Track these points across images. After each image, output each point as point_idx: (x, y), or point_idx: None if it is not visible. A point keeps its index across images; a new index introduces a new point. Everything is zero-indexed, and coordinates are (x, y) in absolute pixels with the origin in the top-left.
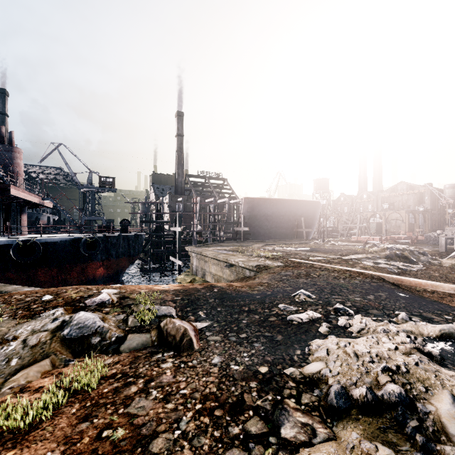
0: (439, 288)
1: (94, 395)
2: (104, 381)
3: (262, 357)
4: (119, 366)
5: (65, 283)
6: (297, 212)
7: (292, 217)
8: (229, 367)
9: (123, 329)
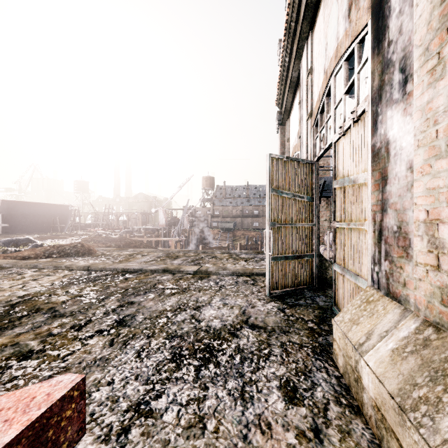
0: None
1: None
2: None
3: None
4: None
5: None
6: (53, 213)
7: (49, 216)
8: None
9: None
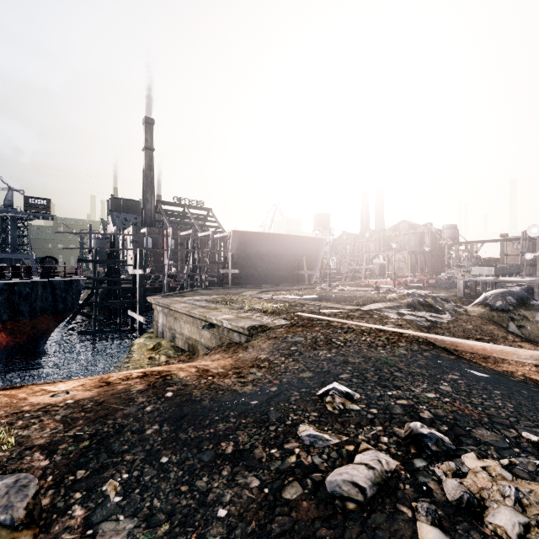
0: (512, 355)
1: None
2: None
3: None
4: None
5: None
6: (298, 251)
7: (292, 257)
8: None
9: None
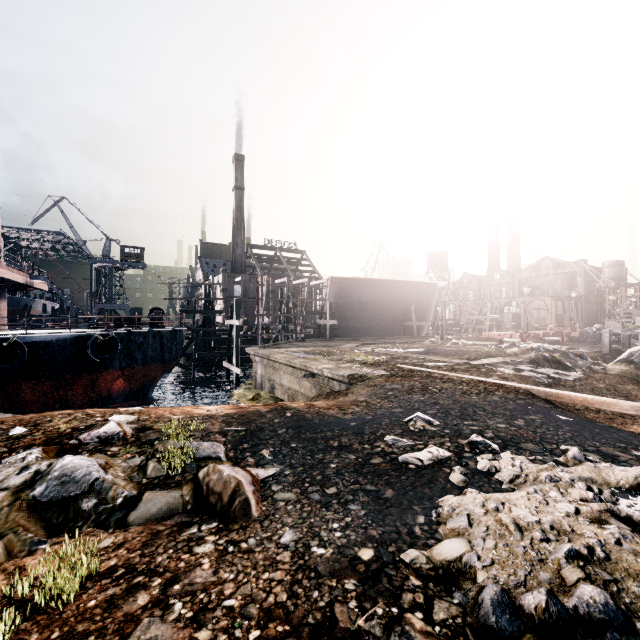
0: (614, 407)
1: (70, 615)
2: (92, 583)
3: (363, 530)
4: (123, 552)
5: (65, 402)
6: (405, 299)
7: (398, 306)
8: (310, 551)
9: (138, 482)
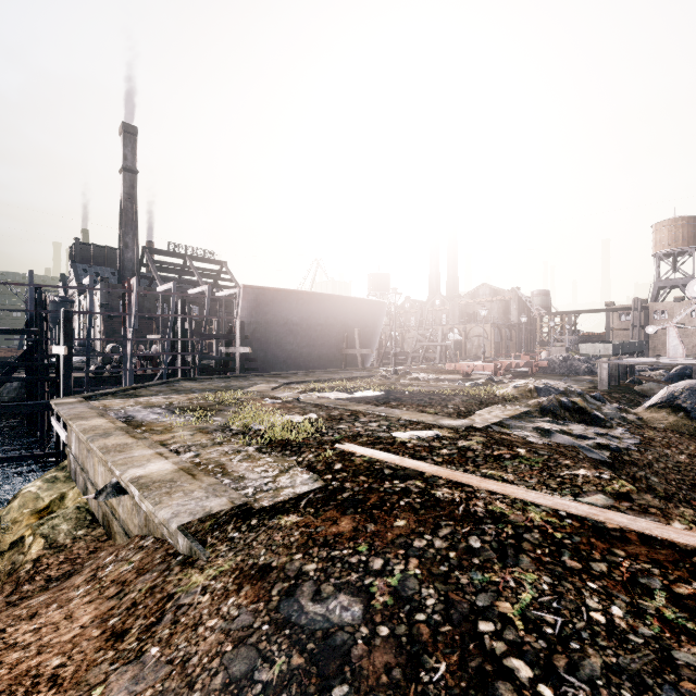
0: None
1: None
2: None
3: None
4: None
5: None
6: (347, 320)
7: (338, 329)
8: None
9: None
